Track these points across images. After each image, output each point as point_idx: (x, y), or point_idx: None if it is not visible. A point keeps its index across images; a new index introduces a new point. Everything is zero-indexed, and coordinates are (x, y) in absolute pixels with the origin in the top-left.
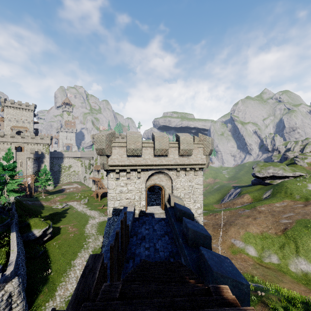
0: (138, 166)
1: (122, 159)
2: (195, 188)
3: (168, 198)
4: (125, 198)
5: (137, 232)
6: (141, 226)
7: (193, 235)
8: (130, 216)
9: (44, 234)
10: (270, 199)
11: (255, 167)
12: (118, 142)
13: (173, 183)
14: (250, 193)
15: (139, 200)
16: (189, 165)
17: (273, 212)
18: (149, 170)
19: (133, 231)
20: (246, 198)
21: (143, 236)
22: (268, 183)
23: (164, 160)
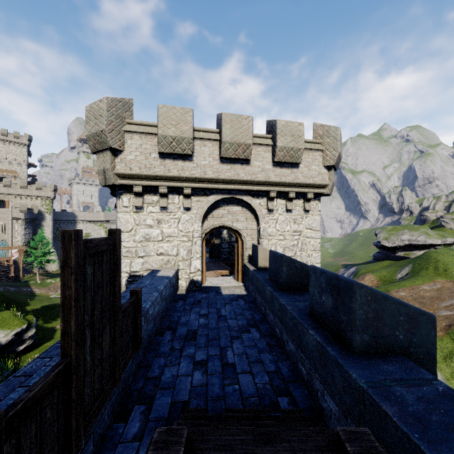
0: (186, 181)
1: (149, 162)
2: (305, 237)
3: (252, 255)
4: (157, 254)
5: (178, 321)
6: (190, 309)
7: (369, 313)
8: (162, 283)
9: (20, 340)
10: (412, 280)
11: (380, 233)
12: (139, 124)
13: (261, 224)
14: (374, 272)
15: (187, 259)
16: (295, 186)
17: (421, 298)
18: (211, 194)
19: (168, 320)
20: (368, 281)
21: (190, 332)
22: (402, 257)
23: (241, 171)
